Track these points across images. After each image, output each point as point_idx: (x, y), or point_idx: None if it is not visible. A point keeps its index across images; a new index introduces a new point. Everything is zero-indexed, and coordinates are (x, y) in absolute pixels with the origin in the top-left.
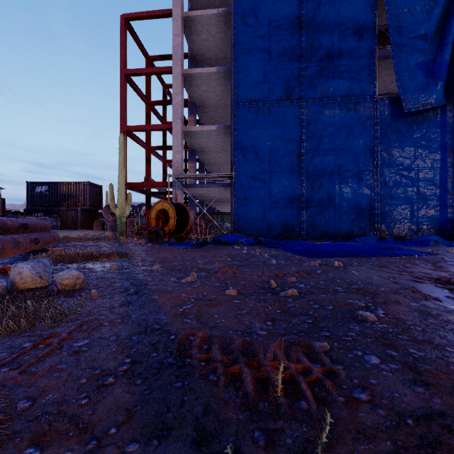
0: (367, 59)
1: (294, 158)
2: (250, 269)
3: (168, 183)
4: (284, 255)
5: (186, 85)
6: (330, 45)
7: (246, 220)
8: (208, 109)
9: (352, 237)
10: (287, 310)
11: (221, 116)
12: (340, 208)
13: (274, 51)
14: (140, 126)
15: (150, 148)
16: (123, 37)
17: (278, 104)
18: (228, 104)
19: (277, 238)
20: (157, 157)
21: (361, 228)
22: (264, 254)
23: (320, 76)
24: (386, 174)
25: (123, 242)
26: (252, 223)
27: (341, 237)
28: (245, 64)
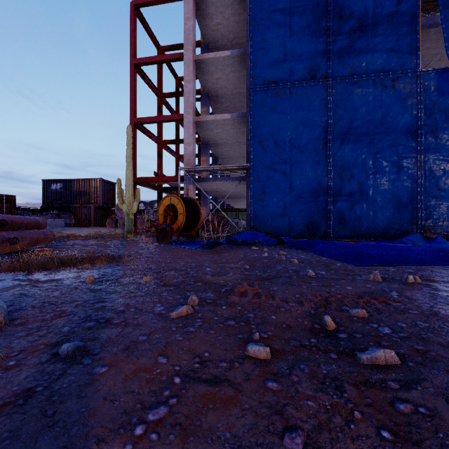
0: (408, 27)
1: (319, 145)
2: (281, 286)
3: (178, 176)
4: (320, 261)
5: (198, 73)
6: (362, 13)
7: (264, 216)
8: (222, 99)
9: (390, 236)
10: (409, 432)
11: (236, 107)
12: (375, 203)
13: (296, 25)
14: (149, 118)
15: (161, 142)
16: (133, 25)
17: (300, 85)
18: (243, 93)
19: (301, 237)
20: (170, 152)
21: (400, 226)
22: (292, 259)
23: (350, 49)
24: (433, 162)
25: (129, 240)
26: (271, 220)
27: (376, 236)
28: (263, 41)
